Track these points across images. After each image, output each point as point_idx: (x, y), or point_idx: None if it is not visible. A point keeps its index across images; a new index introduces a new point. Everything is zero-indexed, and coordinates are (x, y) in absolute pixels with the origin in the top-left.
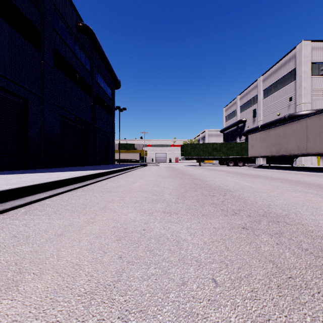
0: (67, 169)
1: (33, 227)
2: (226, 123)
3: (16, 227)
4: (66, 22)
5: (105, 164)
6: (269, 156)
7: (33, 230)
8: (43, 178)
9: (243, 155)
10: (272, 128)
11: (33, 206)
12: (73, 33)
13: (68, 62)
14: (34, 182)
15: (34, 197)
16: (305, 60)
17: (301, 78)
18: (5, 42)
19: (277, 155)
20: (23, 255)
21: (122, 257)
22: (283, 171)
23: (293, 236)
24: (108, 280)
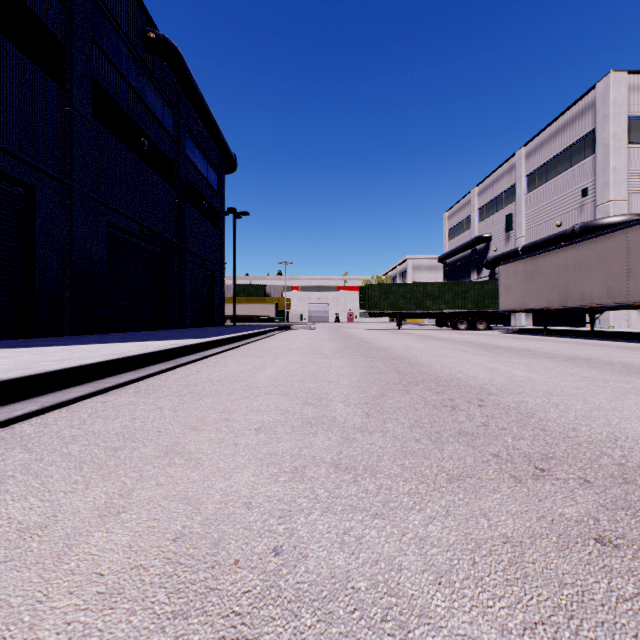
0: (121, 337)
1: None
2: (450, 244)
3: None
4: (122, 30)
5: (204, 325)
6: (544, 309)
7: None
8: (47, 360)
9: (486, 308)
10: (552, 251)
11: None
12: (137, 53)
13: (126, 112)
14: (8, 374)
15: None
16: (616, 112)
17: (606, 149)
18: None
19: (562, 308)
20: None
21: None
22: (578, 342)
23: None
24: None
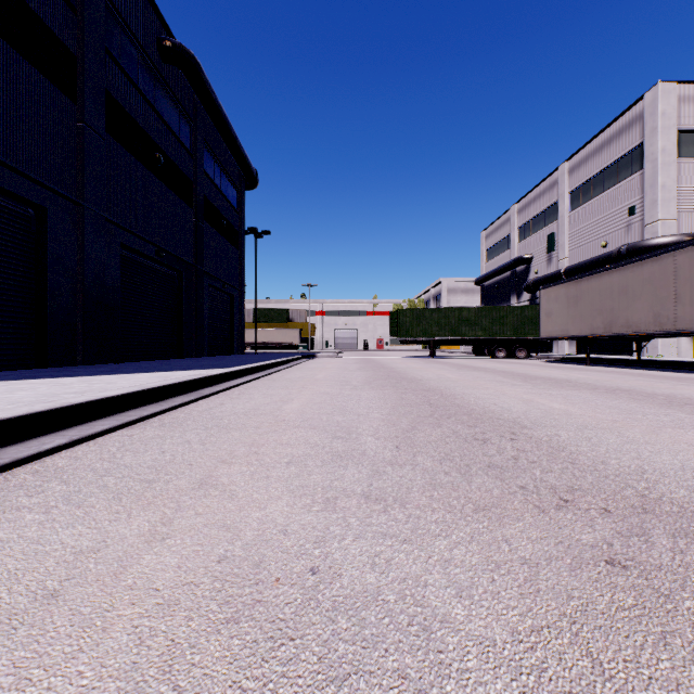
0: (136, 366)
1: None
2: (488, 265)
3: None
4: (136, 38)
5: (223, 353)
6: (587, 336)
7: None
8: (67, 392)
9: (526, 335)
10: (595, 274)
11: (17, 474)
12: (153, 63)
13: (141, 127)
14: (34, 407)
15: (26, 448)
16: (665, 124)
17: (655, 165)
18: None
19: (606, 335)
20: None
21: None
22: (623, 372)
23: None
24: None
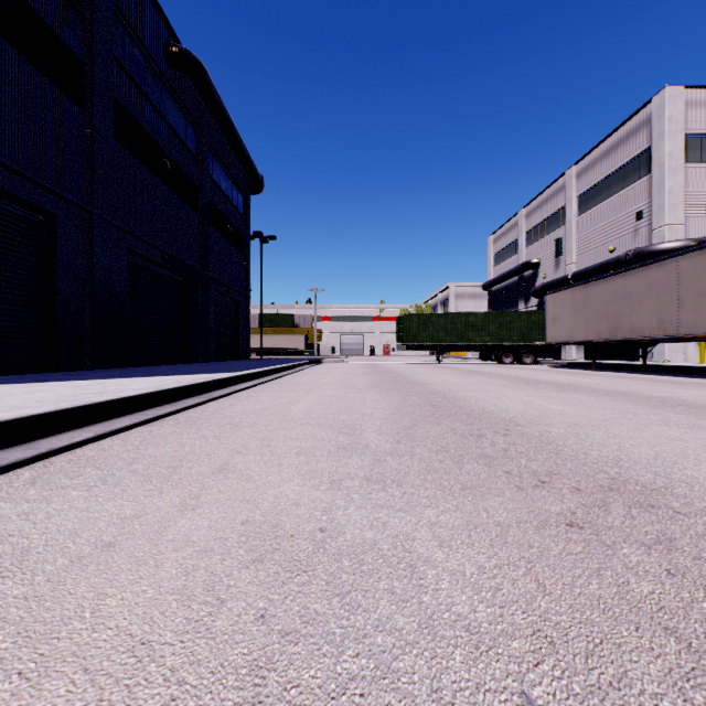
0: (145, 371)
1: (44, 522)
2: (495, 270)
3: (2, 522)
4: (143, 45)
5: (229, 359)
6: (593, 341)
7: (43, 531)
8: (86, 393)
9: (533, 340)
10: (601, 280)
11: (54, 462)
12: (159, 69)
13: (148, 133)
14: (61, 405)
15: (58, 440)
16: (672, 129)
17: (662, 169)
18: (4, 85)
19: (611, 340)
20: (4, 609)
21: (267, 615)
22: (627, 376)
23: (703, 549)
24: (228, 698)
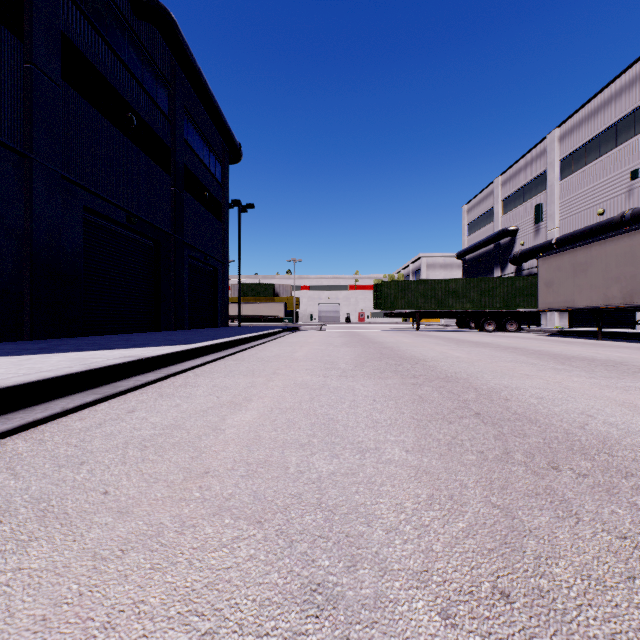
0: (86, 342)
1: None
2: (469, 239)
3: None
4: None
5: (206, 326)
6: (600, 307)
7: None
8: None
9: (517, 307)
10: (611, 238)
11: None
12: (123, 16)
13: (109, 82)
14: None
15: None
16: None
17: None
18: None
19: (626, 306)
20: None
21: None
22: None
23: None
24: None
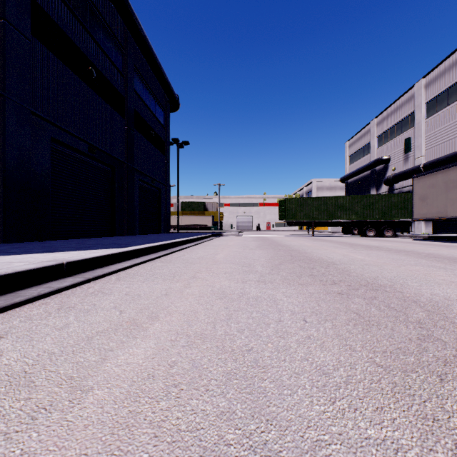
0: (44, 245)
1: None
2: (350, 167)
3: None
4: None
5: (153, 232)
6: None
7: None
8: None
9: (392, 217)
10: None
11: None
12: None
13: (73, 42)
14: None
15: None
16: None
17: None
18: None
19: None
20: None
21: None
22: None
23: None
24: None
